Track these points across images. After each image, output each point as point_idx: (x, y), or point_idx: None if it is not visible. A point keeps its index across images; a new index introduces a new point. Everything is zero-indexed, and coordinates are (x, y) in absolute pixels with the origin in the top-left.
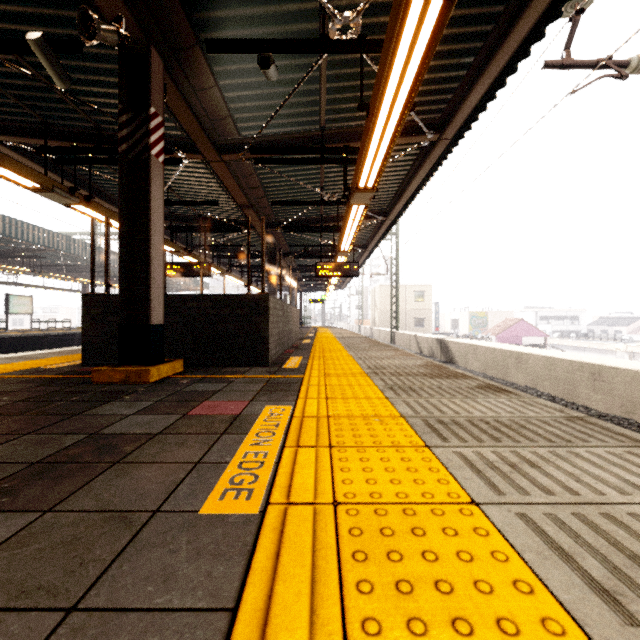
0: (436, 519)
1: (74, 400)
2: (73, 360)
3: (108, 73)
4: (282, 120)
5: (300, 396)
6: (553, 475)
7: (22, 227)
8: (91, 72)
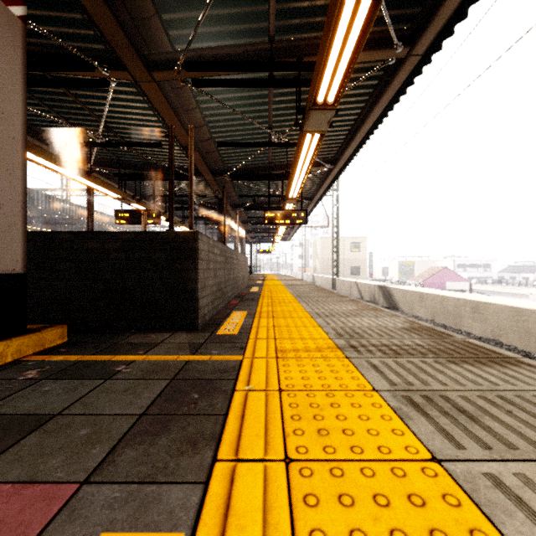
0: None
1: None
2: None
3: None
4: (223, 26)
5: (223, 445)
6: None
7: None
8: None
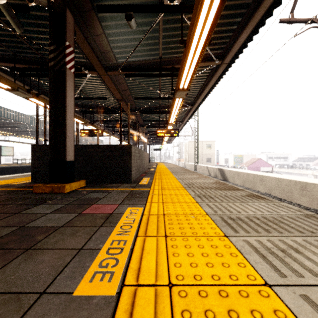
0: (244, 301)
1: (19, 203)
2: (28, 180)
3: (46, 26)
4: (139, 53)
5: (148, 201)
6: (313, 259)
7: (7, 111)
8: (36, 26)
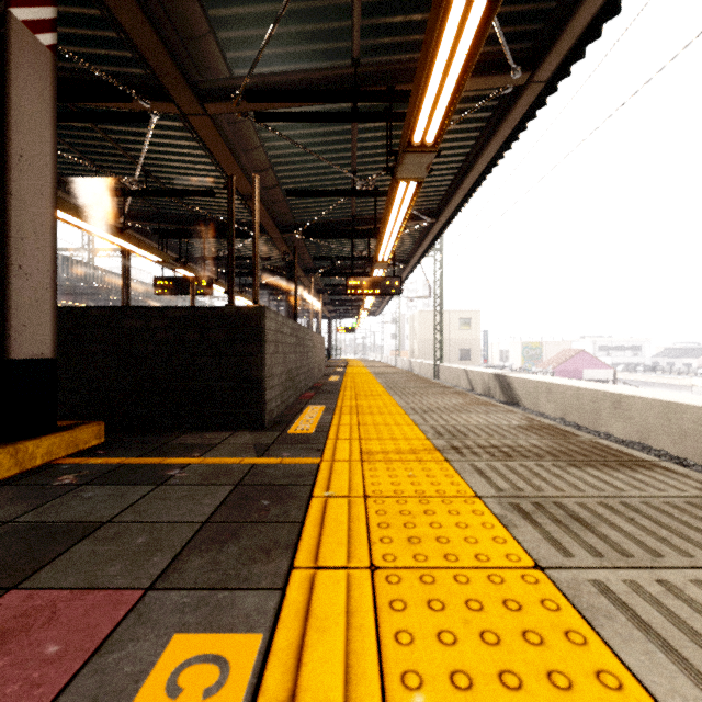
0: None
1: None
2: None
3: None
4: (294, 46)
5: (300, 553)
6: None
7: None
8: None
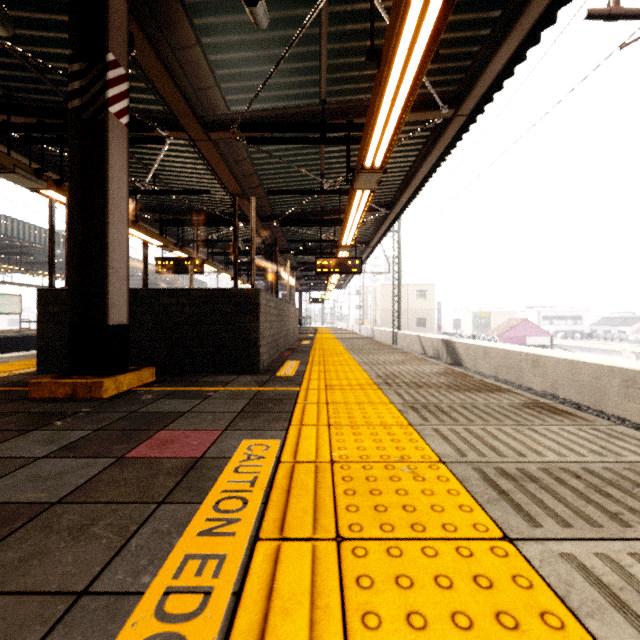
0: None
1: None
2: (34, 366)
3: None
4: (277, 92)
5: (293, 421)
6: None
7: (6, 222)
8: (50, 27)
